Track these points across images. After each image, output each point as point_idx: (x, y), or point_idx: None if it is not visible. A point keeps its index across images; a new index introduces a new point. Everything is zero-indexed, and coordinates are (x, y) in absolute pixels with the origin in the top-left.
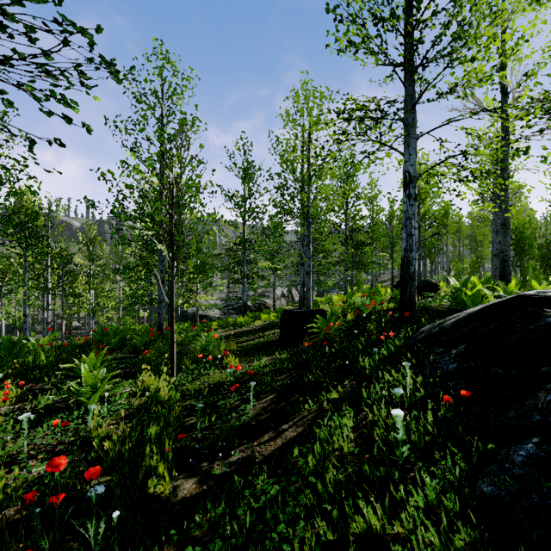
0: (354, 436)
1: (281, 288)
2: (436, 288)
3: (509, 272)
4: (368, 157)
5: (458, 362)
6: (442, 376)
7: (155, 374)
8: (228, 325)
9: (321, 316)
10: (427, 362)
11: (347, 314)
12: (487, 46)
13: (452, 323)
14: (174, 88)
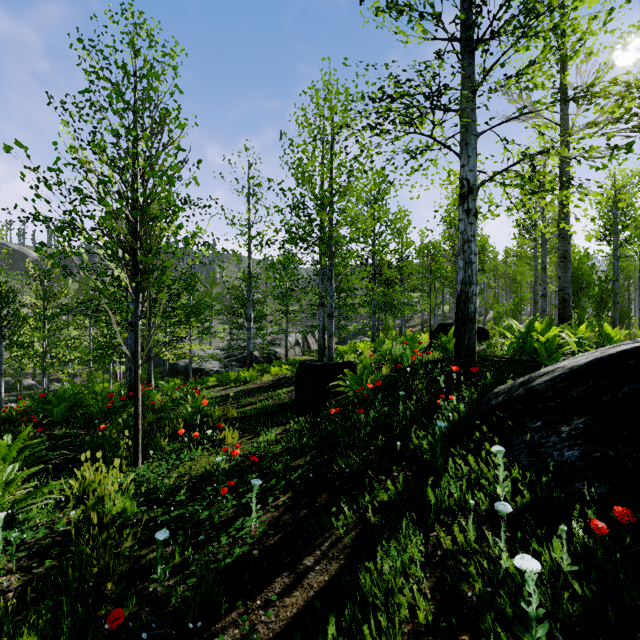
0: (429, 586)
1: (295, 335)
2: (483, 334)
3: (570, 314)
4: (414, 158)
5: (580, 447)
6: (556, 470)
7: (109, 464)
8: (229, 380)
9: (349, 370)
10: (518, 441)
11: (380, 367)
12: (576, 8)
13: (546, 382)
14: (151, 63)
